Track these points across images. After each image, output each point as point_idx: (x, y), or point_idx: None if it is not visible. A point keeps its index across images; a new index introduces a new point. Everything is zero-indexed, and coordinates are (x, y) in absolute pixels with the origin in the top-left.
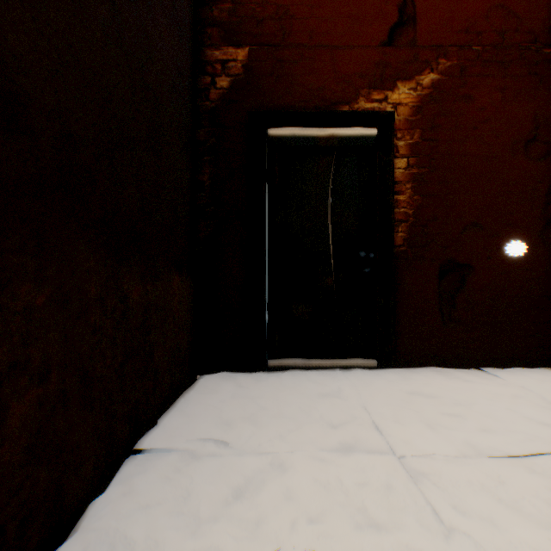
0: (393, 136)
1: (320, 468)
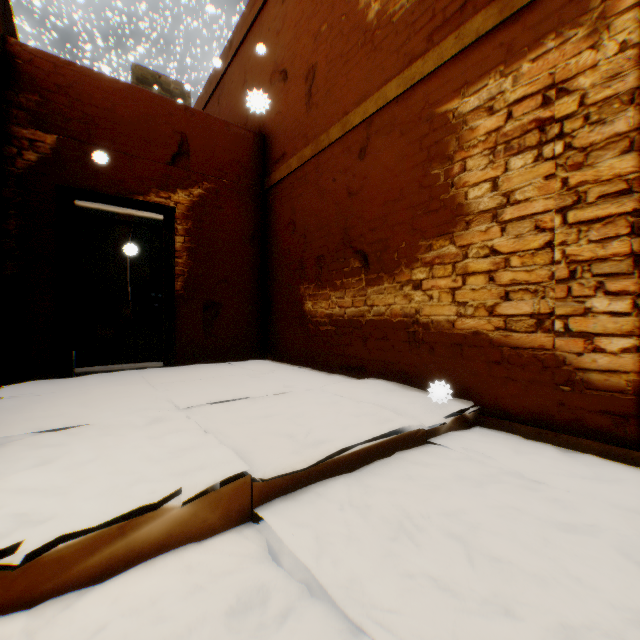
0: (175, 222)
1: (109, 389)
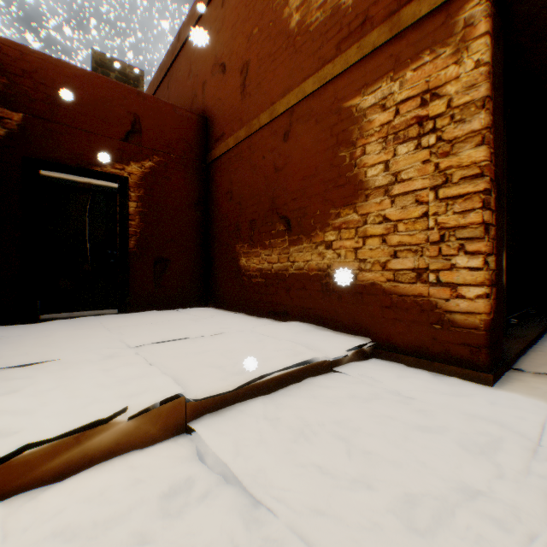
0: (129, 190)
1: (70, 332)
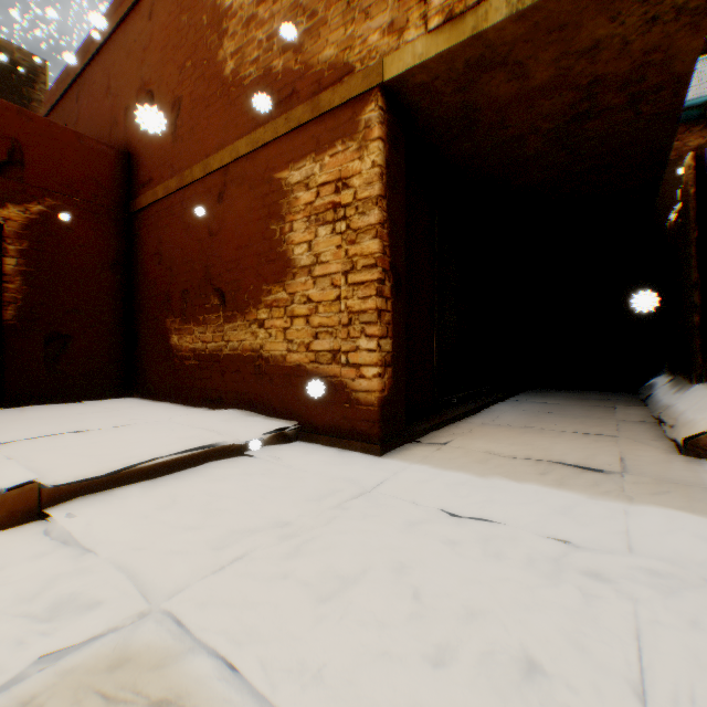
0: (6, 241)
1: None
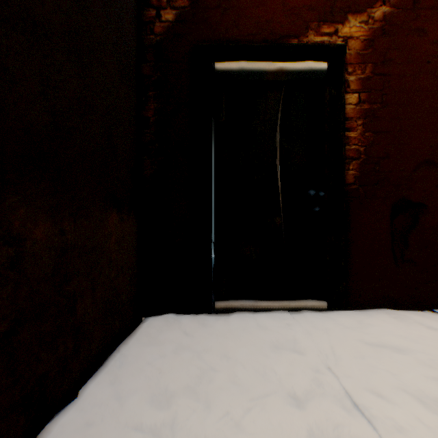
0: (344, 70)
1: None
